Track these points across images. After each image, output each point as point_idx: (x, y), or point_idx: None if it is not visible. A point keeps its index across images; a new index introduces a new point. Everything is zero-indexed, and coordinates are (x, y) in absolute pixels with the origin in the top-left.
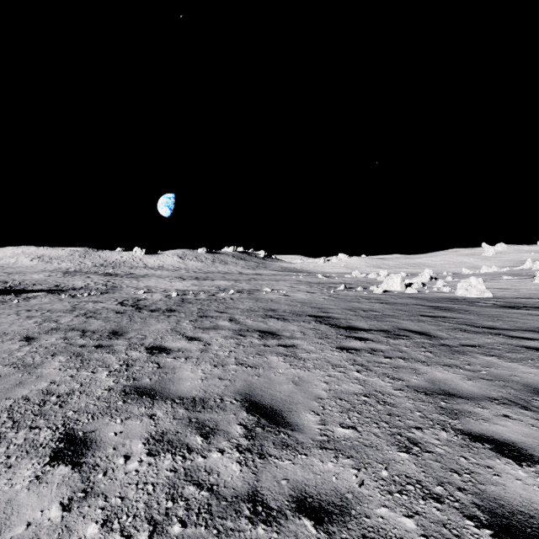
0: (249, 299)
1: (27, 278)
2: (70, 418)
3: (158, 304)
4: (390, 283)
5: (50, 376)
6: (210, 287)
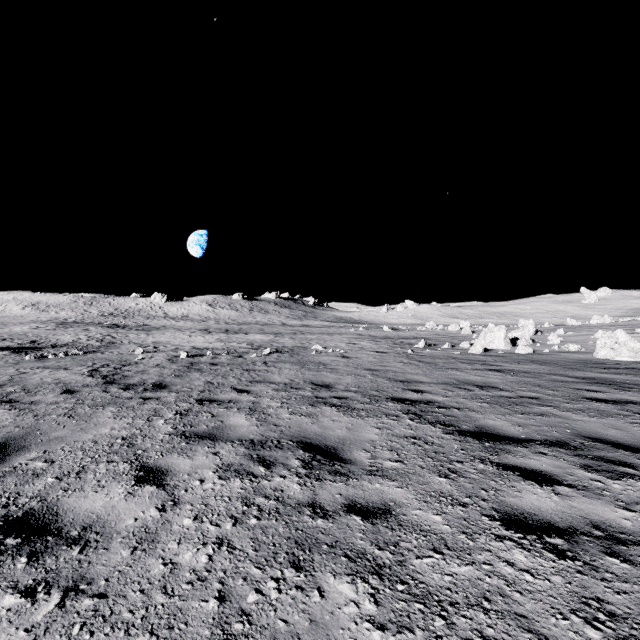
0: (291, 363)
1: (3, 331)
2: None
3: (148, 373)
4: (489, 338)
5: None
6: (239, 344)
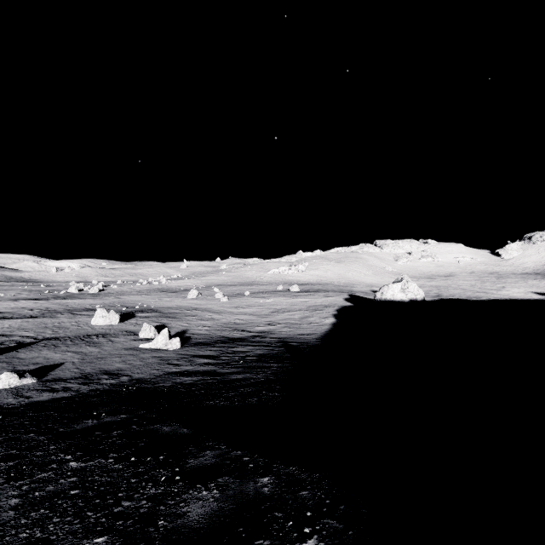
0: None
1: None
2: None
3: None
4: (71, 289)
5: None
6: None
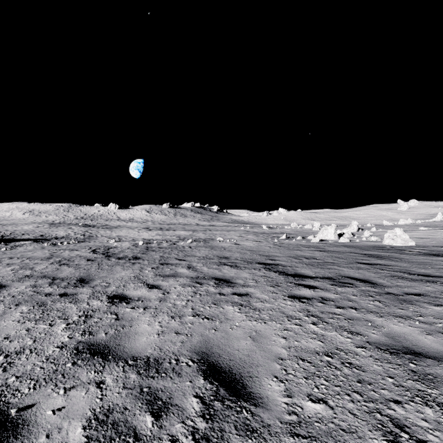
0: (205, 247)
1: (18, 229)
2: (9, 386)
3: (126, 252)
4: (325, 233)
5: (6, 330)
6: (171, 237)
